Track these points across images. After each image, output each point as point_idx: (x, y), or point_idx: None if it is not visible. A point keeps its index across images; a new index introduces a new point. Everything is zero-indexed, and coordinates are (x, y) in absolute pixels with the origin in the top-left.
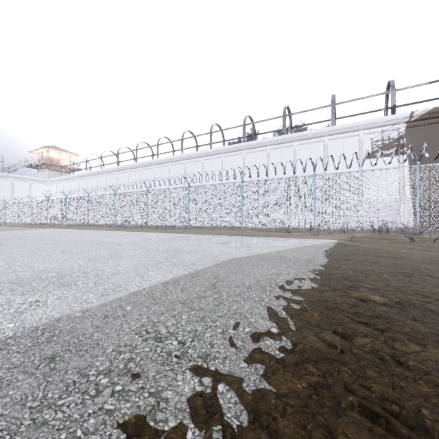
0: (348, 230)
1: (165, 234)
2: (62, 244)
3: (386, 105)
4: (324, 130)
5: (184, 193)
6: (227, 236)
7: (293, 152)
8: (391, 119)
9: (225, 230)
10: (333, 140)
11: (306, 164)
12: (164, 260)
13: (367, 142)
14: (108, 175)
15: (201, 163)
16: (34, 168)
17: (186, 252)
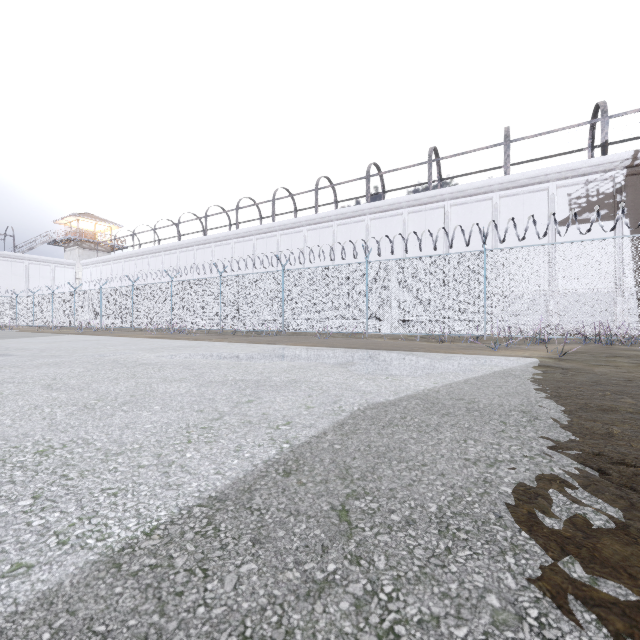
0: (541, 339)
1: (245, 345)
2: (64, 366)
3: (591, 143)
4: (493, 182)
5: (277, 281)
6: (346, 351)
7: (444, 217)
8: (601, 162)
9: (340, 339)
10: (506, 197)
11: (470, 233)
12: (231, 411)
13: (562, 199)
14: (165, 256)
15: (302, 236)
16: (59, 245)
17: (277, 388)
